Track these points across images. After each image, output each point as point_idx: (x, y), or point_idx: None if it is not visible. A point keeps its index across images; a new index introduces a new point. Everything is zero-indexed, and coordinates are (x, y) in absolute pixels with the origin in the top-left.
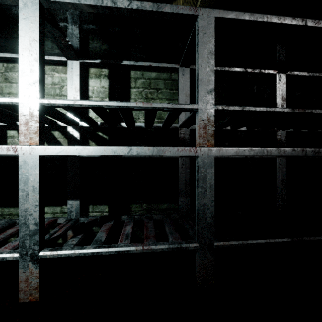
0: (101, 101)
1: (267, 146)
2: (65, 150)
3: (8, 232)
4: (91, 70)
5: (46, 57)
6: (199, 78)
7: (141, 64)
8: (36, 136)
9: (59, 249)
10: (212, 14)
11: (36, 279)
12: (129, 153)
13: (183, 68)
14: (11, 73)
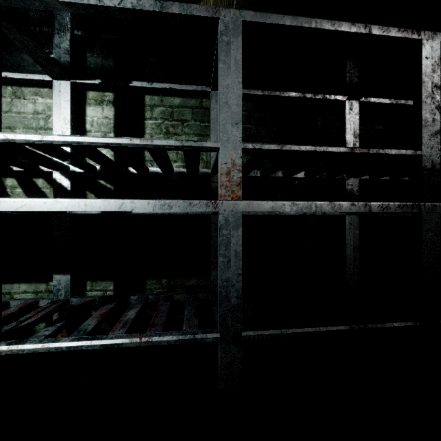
0: (81, 136)
1: (336, 199)
2: (28, 204)
3: None
4: (89, 94)
5: (23, 75)
6: (220, 105)
7: (157, 86)
8: None
9: (21, 343)
10: (239, 17)
11: None
12: (120, 208)
13: (216, 92)
14: None
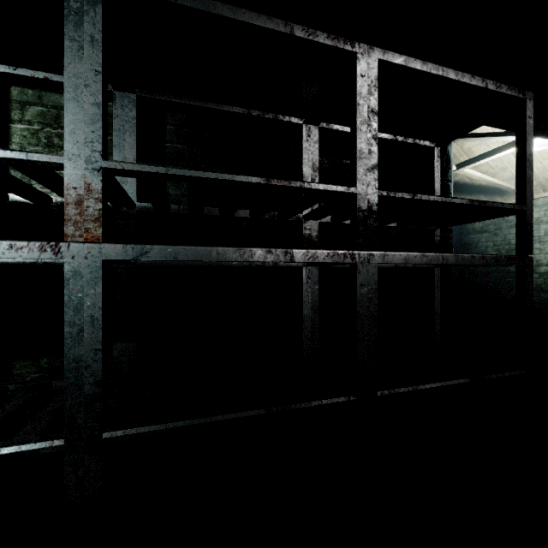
0: None
1: (295, 247)
2: None
3: None
4: None
5: None
6: (65, 101)
7: (23, 72)
8: None
9: None
10: None
11: None
12: None
13: (122, 94)
14: None
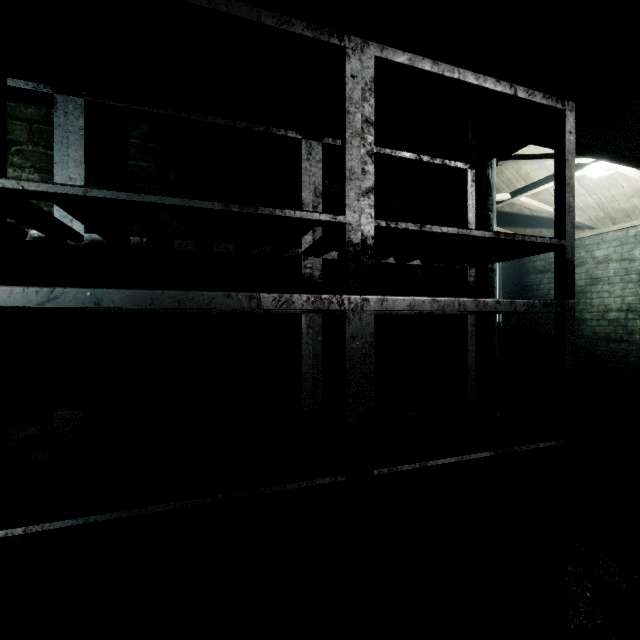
0: None
1: (296, 289)
2: None
3: None
4: None
5: None
6: None
7: None
8: None
9: None
10: None
11: None
12: None
13: (66, 97)
14: None
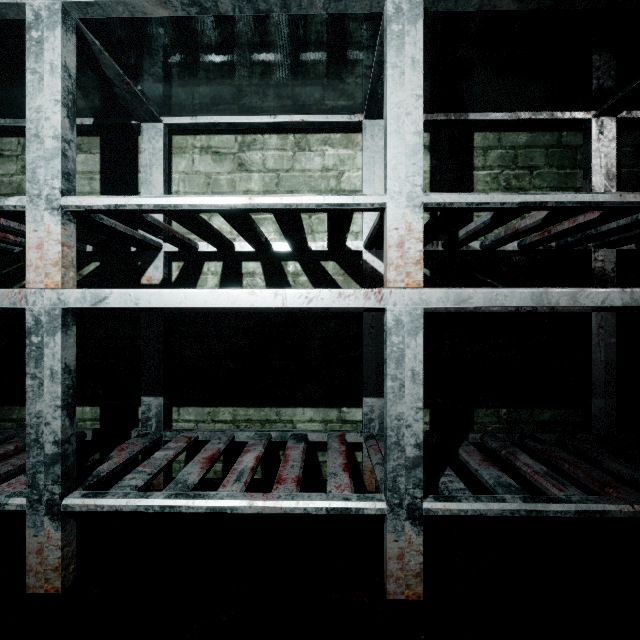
0: (545, 193)
1: None
2: (473, 296)
3: (293, 455)
4: None
5: (322, 117)
6: None
7: (509, 116)
8: (418, 269)
9: (453, 499)
10: None
11: (419, 556)
12: (604, 302)
13: (601, 119)
14: (249, 154)
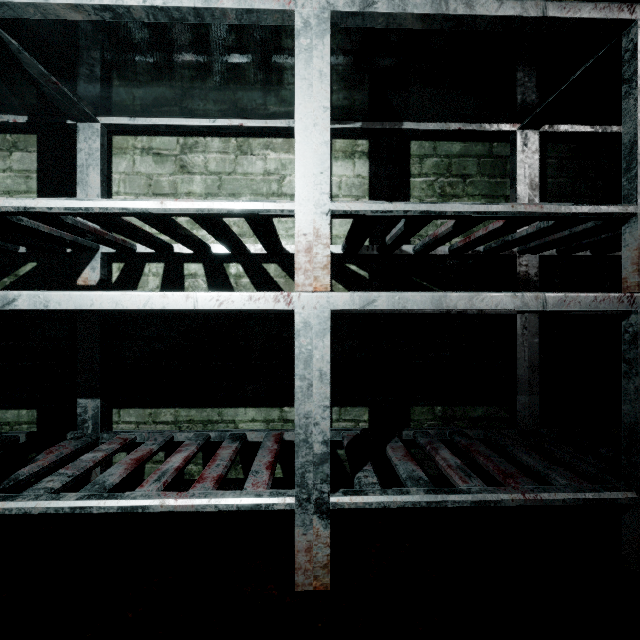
0: (444, 203)
1: None
2: (377, 300)
3: (222, 455)
4: (336, 144)
5: (261, 122)
6: (639, 149)
7: (440, 127)
8: (325, 273)
9: (360, 493)
10: None
11: (326, 548)
12: (497, 305)
13: (525, 132)
14: (191, 156)
